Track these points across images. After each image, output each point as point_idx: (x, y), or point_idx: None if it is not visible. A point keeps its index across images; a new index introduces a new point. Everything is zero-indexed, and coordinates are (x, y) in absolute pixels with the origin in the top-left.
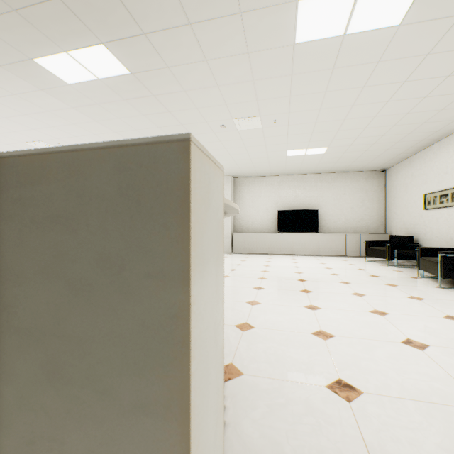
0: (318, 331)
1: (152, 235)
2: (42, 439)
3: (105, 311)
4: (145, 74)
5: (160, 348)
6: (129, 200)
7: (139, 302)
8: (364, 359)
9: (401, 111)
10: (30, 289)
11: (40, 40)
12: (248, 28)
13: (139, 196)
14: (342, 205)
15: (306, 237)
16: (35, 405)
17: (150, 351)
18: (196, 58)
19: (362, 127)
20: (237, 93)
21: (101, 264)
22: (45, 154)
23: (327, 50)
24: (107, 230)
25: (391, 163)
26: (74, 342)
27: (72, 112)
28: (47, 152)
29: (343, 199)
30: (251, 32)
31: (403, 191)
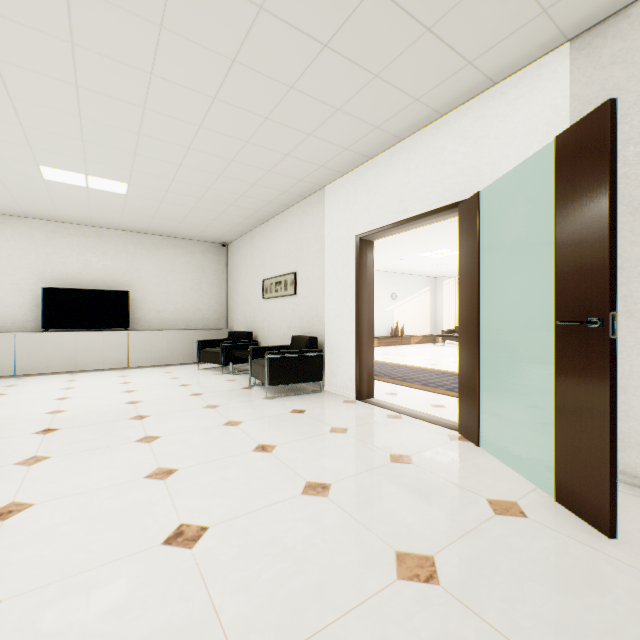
0: None
1: None
2: None
3: None
4: None
5: None
6: None
7: None
8: None
9: (224, 154)
10: None
11: None
12: None
13: None
14: (171, 287)
15: (106, 338)
16: None
17: None
18: None
19: (176, 162)
20: None
21: None
22: None
23: None
24: None
25: (232, 236)
26: None
27: None
28: None
29: (172, 278)
30: None
31: (245, 275)
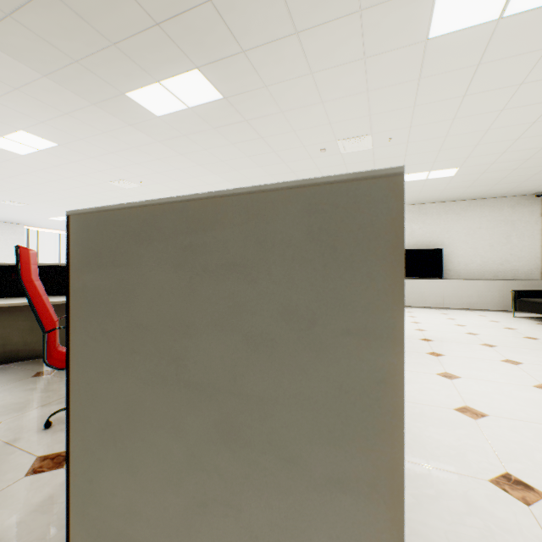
0: (462, 407)
1: (351, 286)
2: (216, 503)
3: (291, 370)
4: (238, 98)
5: (362, 417)
6: (321, 246)
7: (334, 362)
8: (539, 450)
9: None
10: (202, 341)
11: (134, 72)
12: (368, 27)
13: (334, 242)
14: (477, 242)
15: (426, 284)
16: (207, 465)
17: (348, 419)
18: (299, 72)
19: (513, 138)
20: (345, 109)
21: (285, 317)
22: (218, 198)
23: (472, 42)
24: (293, 279)
25: None
26: (252, 401)
27: (158, 146)
28: (221, 196)
29: (478, 235)
30: (371, 33)
31: None
